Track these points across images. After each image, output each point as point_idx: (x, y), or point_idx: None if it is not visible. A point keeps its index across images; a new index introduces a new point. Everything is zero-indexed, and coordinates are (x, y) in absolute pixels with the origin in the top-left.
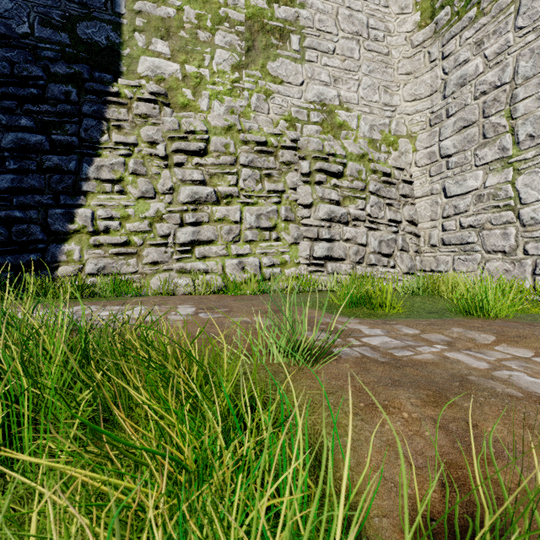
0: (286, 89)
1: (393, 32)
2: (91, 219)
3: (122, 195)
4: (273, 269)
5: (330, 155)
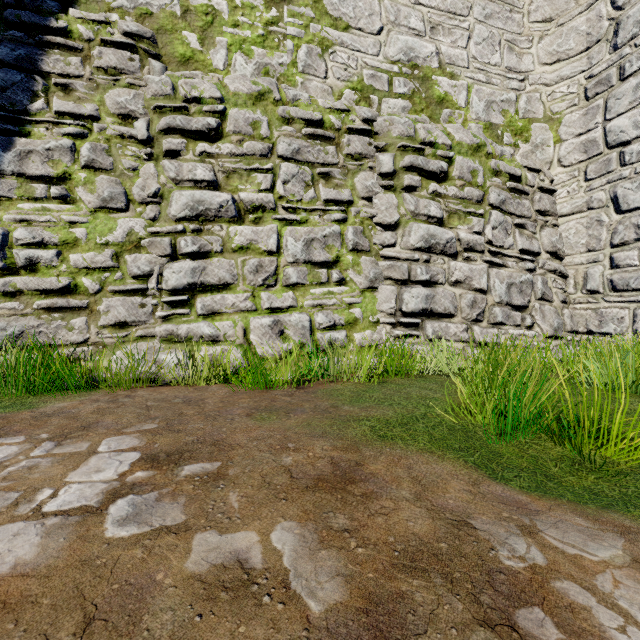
0: (354, 38)
1: None
2: (0, 246)
3: (67, 204)
4: (334, 333)
5: (426, 145)
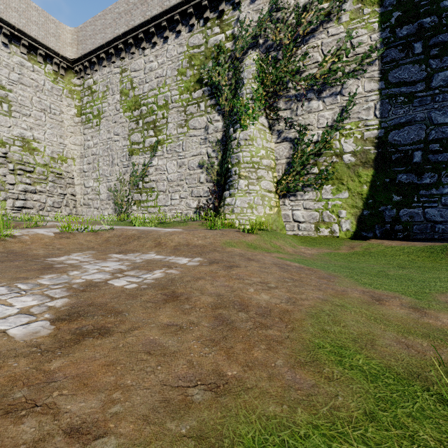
0: None
1: (65, 113)
2: None
3: None
4: None
5: (27, 163)
